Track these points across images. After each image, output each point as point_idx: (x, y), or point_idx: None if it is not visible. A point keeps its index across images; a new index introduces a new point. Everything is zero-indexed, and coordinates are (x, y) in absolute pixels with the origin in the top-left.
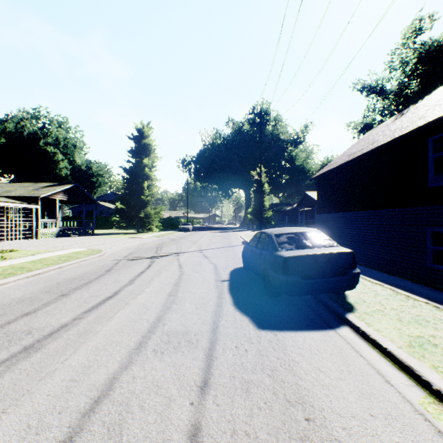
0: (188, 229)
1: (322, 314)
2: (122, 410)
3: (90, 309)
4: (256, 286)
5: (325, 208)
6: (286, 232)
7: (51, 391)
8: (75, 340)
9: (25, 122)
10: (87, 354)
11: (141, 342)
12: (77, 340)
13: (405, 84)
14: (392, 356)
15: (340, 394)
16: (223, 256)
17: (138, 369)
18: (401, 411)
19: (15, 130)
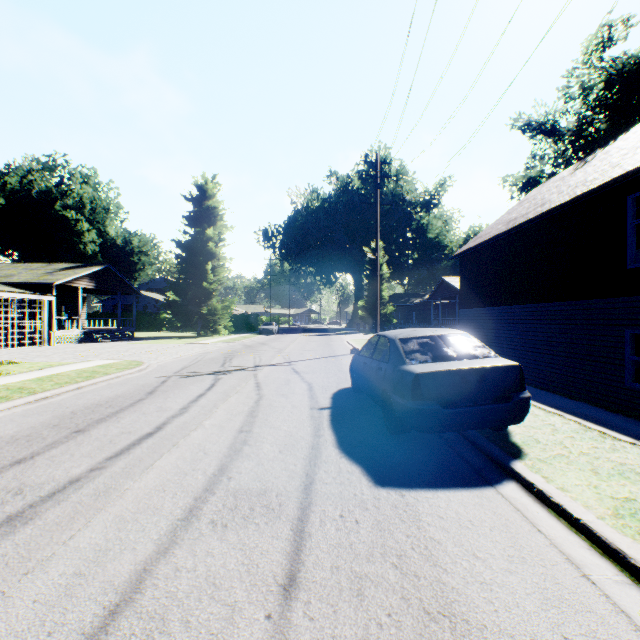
0: (272, 331)
1: (473, 462)
2: (153, 628)
3: (117, 454)
4: (371, 416)
5: (472, 300)
6: (418, 335)
7: (41, 594)
8: (89, 504)
9: (34, 176)
10: (106, 528)
11: (192, 508)
12: (91, 505)
13: (588, 119)
14: (590, 532)
15: (512, 600)
16: (323, 371)
17: (184, 554)
18: (613, 630)
19: (20, 187)
